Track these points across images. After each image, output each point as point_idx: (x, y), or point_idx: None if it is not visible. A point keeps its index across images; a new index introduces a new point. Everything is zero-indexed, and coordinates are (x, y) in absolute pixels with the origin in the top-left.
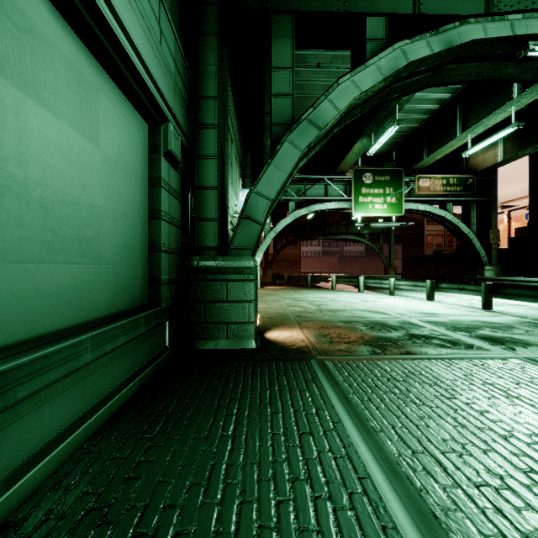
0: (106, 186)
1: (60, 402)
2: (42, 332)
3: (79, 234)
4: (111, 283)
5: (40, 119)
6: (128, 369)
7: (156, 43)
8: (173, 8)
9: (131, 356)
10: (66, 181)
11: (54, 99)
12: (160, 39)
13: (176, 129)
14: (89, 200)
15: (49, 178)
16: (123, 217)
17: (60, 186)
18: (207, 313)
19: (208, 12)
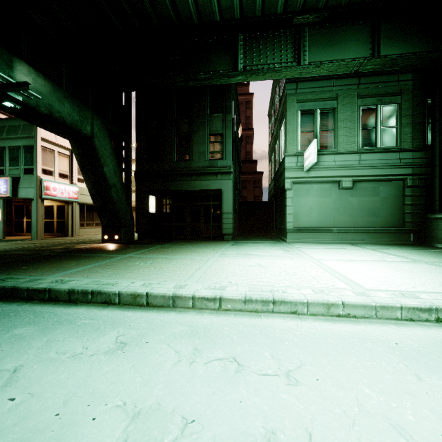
0: (381, 203)
1: (367, 236)
2: (366, 227)
3: (373, 213)
4: (383, 221)
5: (365, 199)
6: (386, 239)
7: (397, 165)
8: (415, 139)
9: (388, 236)
10: (370, 205)
11: (368, 195)
12: (399, 162)
13: (414, 177)
14: (376, 207)
15: (367, 206)
16: (389, 207)
17: (369, 206)
18: (431, 234)
19: (436, 123)
